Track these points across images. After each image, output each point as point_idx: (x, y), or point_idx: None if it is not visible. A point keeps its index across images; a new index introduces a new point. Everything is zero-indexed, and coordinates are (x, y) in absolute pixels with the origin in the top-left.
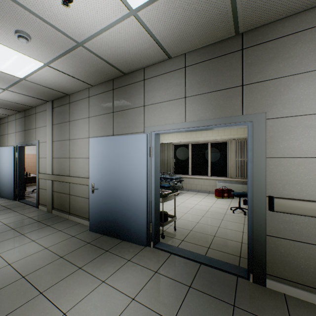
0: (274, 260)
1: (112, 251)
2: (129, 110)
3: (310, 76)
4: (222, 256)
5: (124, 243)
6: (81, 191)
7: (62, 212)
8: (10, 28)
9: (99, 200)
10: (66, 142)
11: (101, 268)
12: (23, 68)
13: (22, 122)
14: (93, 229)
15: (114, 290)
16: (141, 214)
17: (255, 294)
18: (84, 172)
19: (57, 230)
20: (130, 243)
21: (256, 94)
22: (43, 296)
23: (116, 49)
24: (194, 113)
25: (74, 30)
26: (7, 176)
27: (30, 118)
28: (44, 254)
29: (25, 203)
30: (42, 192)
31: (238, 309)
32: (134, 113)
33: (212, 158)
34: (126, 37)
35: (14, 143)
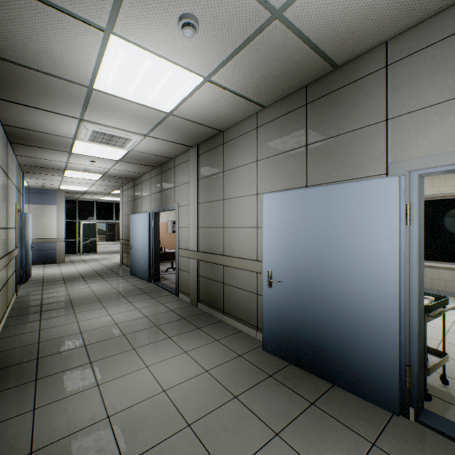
0: None
1: (322, 406)
2: (344, 136)
3: None
4: None
5: (339, 391)
6: (243, 281)
7: (211, 307)
8: (173, 15)
9: (283, 301)
10: (218, 204)
11: (319, 448)
12: (174, 94)
13: (158, 180)
14: (269, 348)
15: None
16: (385, 343)
17: None
18: (248, 250)
19: (212, 338)
20: (351, 394)
21: None
22: None
23: (346, 4)
24: None
25: None
26: (141, 250)
27: (168, 174)
28: (206, 382)
29: (161, 287)
30: (183, 275)
31: None
32: (357, 139)
33: None
34: None
35: (149, 209)
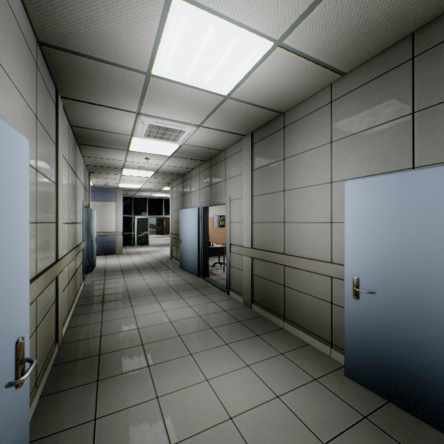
0: None
1: None
2: None
3: None
4: None
5: None
6: (311, 285)
7: (269, 311)
8: None
9: (377, 319)
10: (277, 196)
11: None
12: (235, 71)
13: (207, 174)
14: (354, 375)
15: None
16: None
17: None
18: (318, 250)
19: (276, 350)
20: None
21: None
22: None
23: None
24: None
25: None
26: (190, 244)
27: (218, 168)
28: (280, 413)
29: (211, 283)
30: (235, 273)
31: None
32: None
33: None
34: None
35: (197, 204)
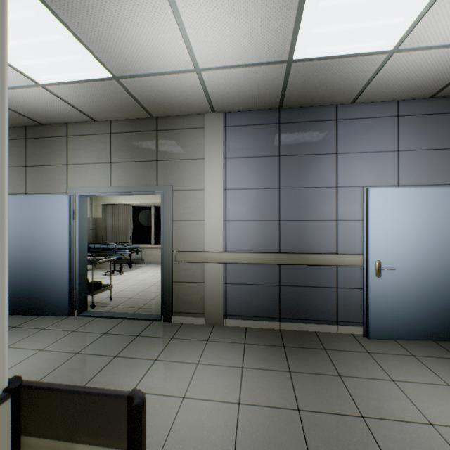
0: (178, 300)
1: (22, 326)
2: (48, 167)
3: (198, 162)
4: (150, 311)
5: (41, 318)
6: None
7: None
8: None
9: None
10: None
11: None
12: None
13: None
14: None
15: (19, 349)
16: (63, 282)
17: (160, 327)
18: None
19: None
20: (48, 317)
21: (166, 169)
22: None
23: (26, 104)
24: (119, 179)
25: None
26: None
27: None
28: None
29: None
30: None
31: (139, 337)
32: (54, 170)
33: None
34: (37, 98)
35: None
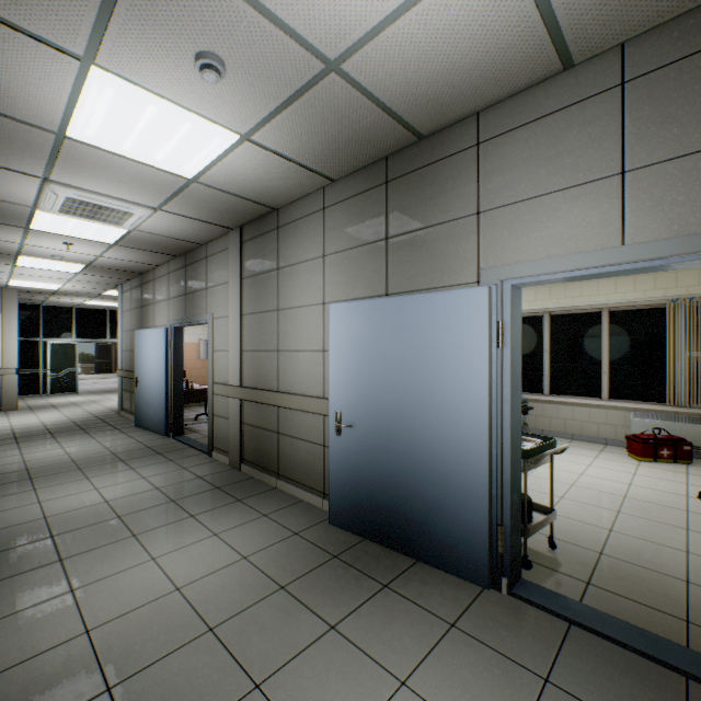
0: None
1: (398, 588)
2: (431, 230)
3: None
4: None
5: (423, 568)
6: (305, 428)
7: (261, 470)
8: (186, 51)
9: (355, 454)
10: (270, 317)
11: (385, 637)
12: (198, 154)
13: (181, 277)
14: (338, 521)
15: None
16: (474, 499)
17: None
18: (313, 384)
19: (258, 513)
20: (437, 570)
21: None
22: (264, 699)
23: (419, 65)
24: (657, 217)
25: (327, 25)
26: (153, 386)
27: (196, 269)
28: (243, 572)
29: (186, 443)
30: (220, 424)
31: None
32: (445, 235)
33: (614, 352)
34: (459, 20)
35: (166, 322)
